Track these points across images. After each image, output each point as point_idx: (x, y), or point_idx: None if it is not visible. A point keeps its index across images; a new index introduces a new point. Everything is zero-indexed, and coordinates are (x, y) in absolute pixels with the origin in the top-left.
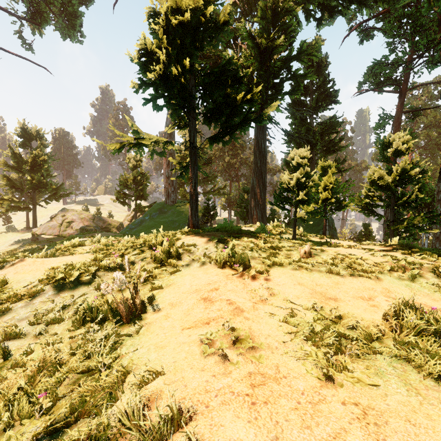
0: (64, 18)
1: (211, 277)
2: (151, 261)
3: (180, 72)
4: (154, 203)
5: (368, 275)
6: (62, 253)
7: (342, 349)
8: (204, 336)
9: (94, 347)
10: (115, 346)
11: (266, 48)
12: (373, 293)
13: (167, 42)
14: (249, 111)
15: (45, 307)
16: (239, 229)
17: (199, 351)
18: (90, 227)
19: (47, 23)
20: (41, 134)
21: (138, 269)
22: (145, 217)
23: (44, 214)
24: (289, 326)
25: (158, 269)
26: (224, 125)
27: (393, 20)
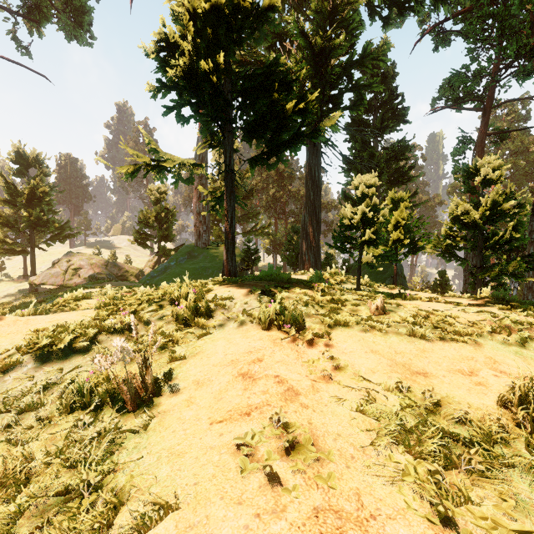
0: (68, 14)
1: (252, 342)
2: (172, 320)
3: (212, 69)
4: (182, 245)
5: (464, 339)
6: (60, 309)
7: (452, 460)
8: (243, 438)
9: (80, 451)
10: (112, 448)
11: (321, 49)
12: (475, 365)
13: (195, 31)
14: (301, 125)
15: (19, 387)
16: (289, 278)
17: (234, 464)
18: (102, 275)
19: (47, 20)
20: (41, 159)
21: (150, 333)
22: (170, 262)
23: (46, 259)
24: (367, 418)
25: (182, 330)
26: (269, 143)
27: (476, 21)
